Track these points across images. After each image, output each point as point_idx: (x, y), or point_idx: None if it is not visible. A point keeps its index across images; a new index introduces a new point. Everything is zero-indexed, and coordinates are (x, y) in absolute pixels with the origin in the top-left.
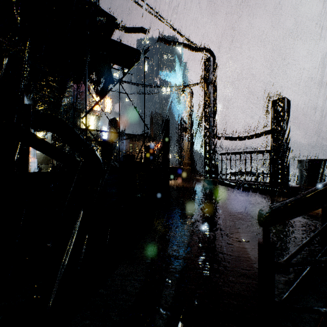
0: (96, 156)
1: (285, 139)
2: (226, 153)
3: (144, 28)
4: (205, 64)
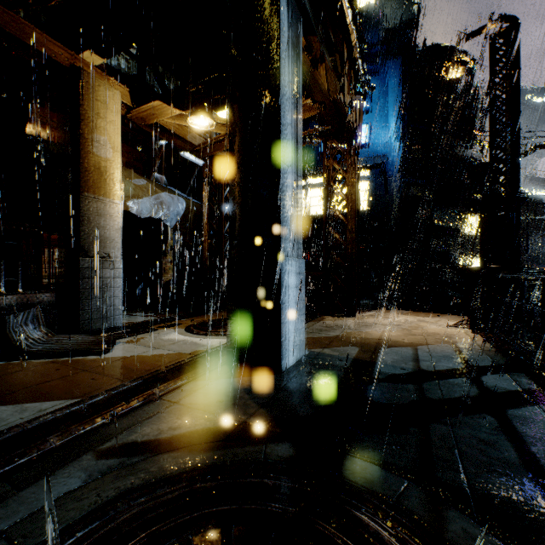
0: None
1: None
2: None
3: (541, 145)
4: None
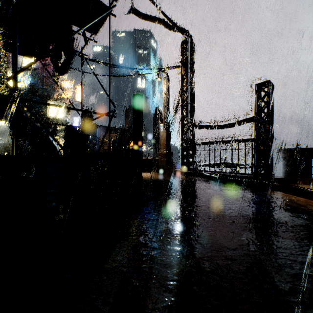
0: (50, 143)
1: (270, 126)
2: (205, 142)
3: None
4: (182, 46)
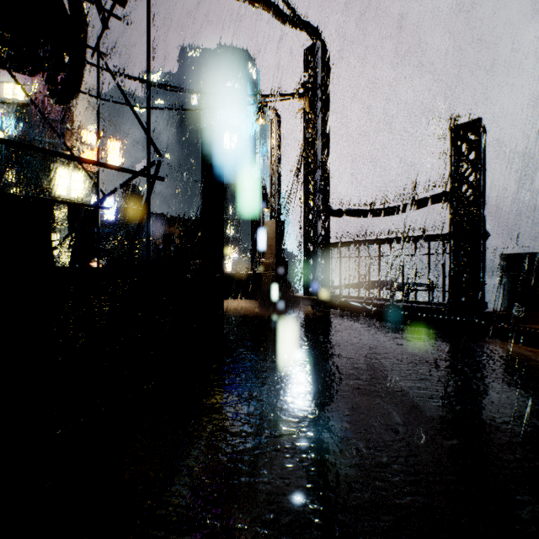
0: None
1: (481, 210)
2: (351, 242)
3: None
4: (307, 59)
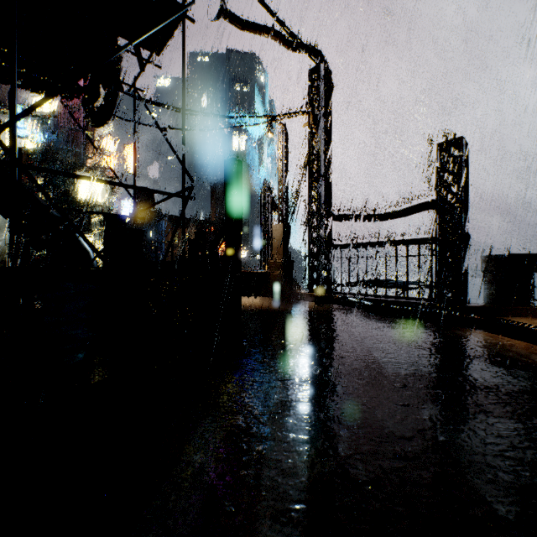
0: (78, 245)
1: (463, 217)
2: (350, 245)
3: None
4: (311, 78)
